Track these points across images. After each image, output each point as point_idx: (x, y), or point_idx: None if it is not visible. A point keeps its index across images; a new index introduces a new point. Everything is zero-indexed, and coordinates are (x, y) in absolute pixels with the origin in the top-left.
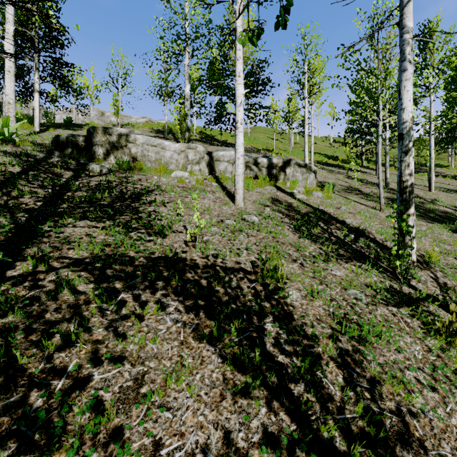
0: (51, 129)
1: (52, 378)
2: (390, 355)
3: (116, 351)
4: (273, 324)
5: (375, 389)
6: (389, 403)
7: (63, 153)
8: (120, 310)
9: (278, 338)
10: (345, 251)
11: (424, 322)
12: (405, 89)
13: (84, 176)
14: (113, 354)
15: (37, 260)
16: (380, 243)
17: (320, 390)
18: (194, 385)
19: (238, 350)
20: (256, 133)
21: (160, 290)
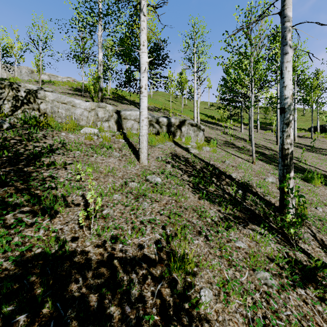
0: None
1: None
2: None
3: None
4: None
5: None
6: None
7: None
8: None
9: None
10: (239, 212)
11: None
12: (287, 70)
13: None
14: None
15: None
16: (262, 197)
17: None
18: None
19: None
20: (157, 95)
21: None
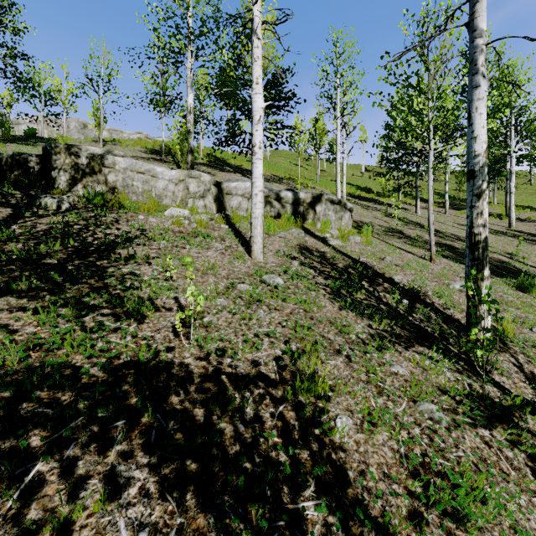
0: None
1: None
2: None
3: None
4: (317, 502)
5: None
6: None
7: (4, 180)
8: (24, 513)
9: None
10: (401, 328)
11: (530, 454)
12: (478, 112)
13: (29, 216)
14: None
15: None
16: (441, 311)
17: None
18: None
19: None
20: (277, 157)
21: (117, 444)
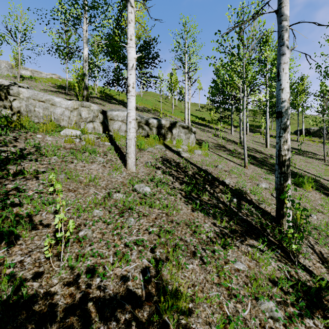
0: None
1: None
2: None
3: None
4: None
5: None
6: None
7: None
8: None
9: None
10: (236, 224)
11: None
12: (284, 71)
13: None
14: None
15: None
16: (257, 205)
17: None
18: None
19: None
20: (147, 96)
21: None
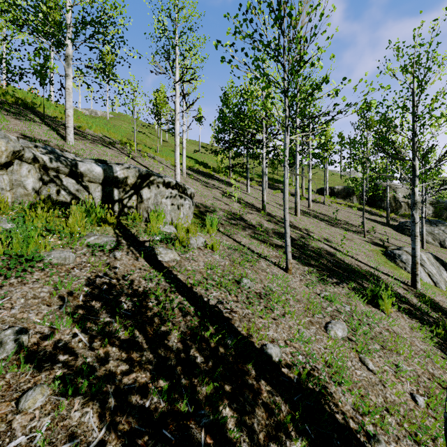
0: None
1: None
2: None
3: None
4: None
5: None
6: None
7: None
8: None
9: None
10: None
11: None
12: None
13: None
14: None
15: None
16: None
17: None
18: None
19: None
20: (119, 120)
21: None
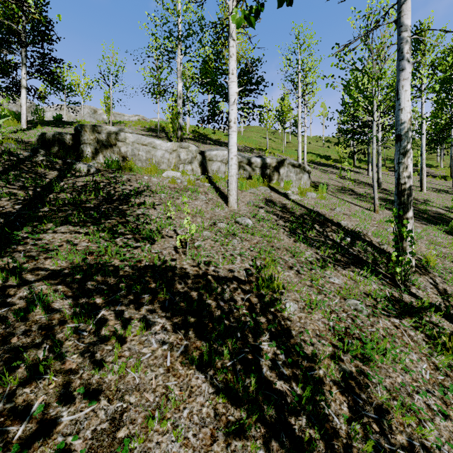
0: (38, 126)
1: (11, 422)
2: (397, 375)
3: (91, 383)
4: (270, 343)
5: (384, 419)
6: (400, 437)
7: (49, 152)
8: (99, 331)
9: (276, 360)
10: (342, 256)
11: (428, 335)
12: (404, 89)
13: (70, 176)
14: (88, 387)
15: (8, 273)
16: (376, 246)
17: (323, 424)
18: (181, 425)
19: (232, 377)
20: (249, 132)
21: (145, 305)
